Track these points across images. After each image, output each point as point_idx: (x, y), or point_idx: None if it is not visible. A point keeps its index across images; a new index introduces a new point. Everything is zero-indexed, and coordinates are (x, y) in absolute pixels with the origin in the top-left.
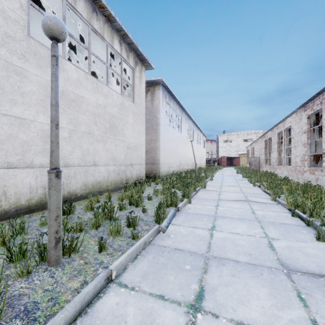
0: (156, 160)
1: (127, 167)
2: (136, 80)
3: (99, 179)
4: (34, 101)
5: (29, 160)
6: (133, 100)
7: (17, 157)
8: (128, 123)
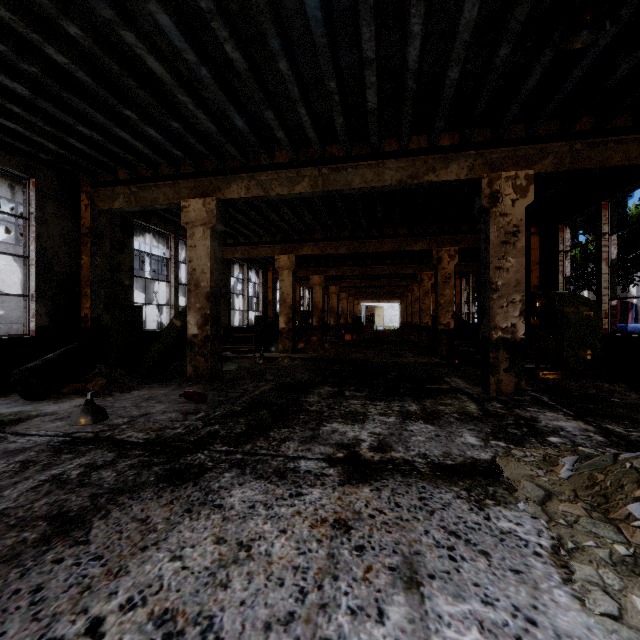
0: None
1: None
2: None
3: None
4: None
5: None
6: None
7: None
8: None
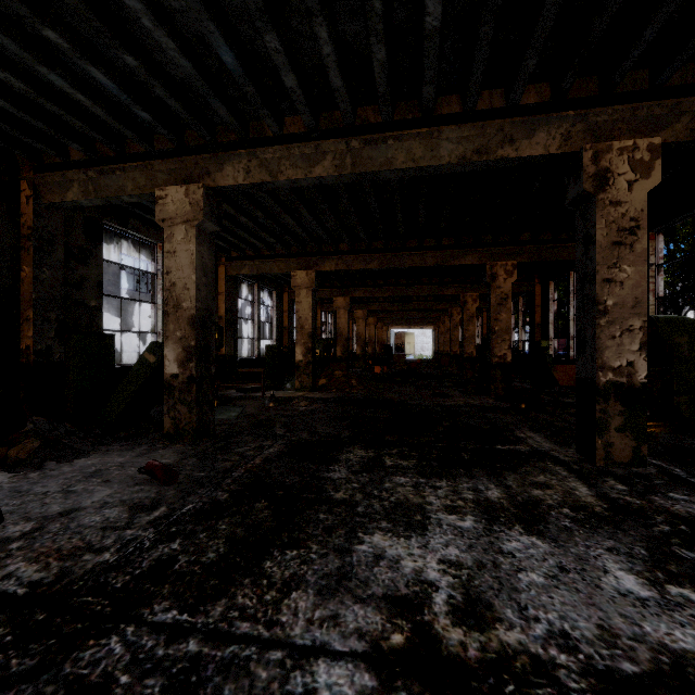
0: None
1: None
2: None
3: None
4: None
5: None
6: None
7: None
8: None
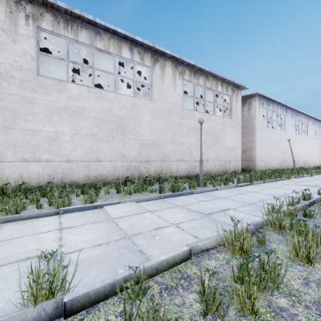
0: (252, 157)
1: (226, 162)
2: (233, 103)
3: (209, 168)
4: (184, 134)
5: (183, 158)
6: (231, 117)
7: (180, 157)
8: (227, 134)
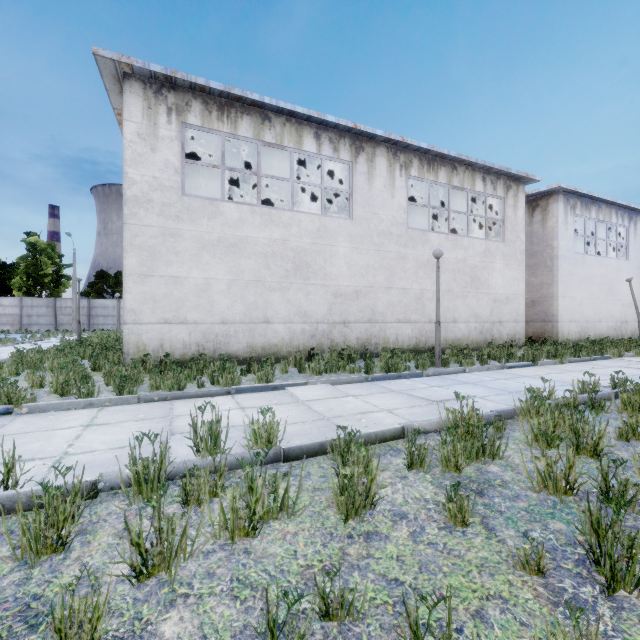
0: (550, 315)
1: (493, 325)
2: (507, 211)
3: (459, 336)
4: (410, 274)
5: (408, 317)
6: (503, 239)
7: (402, 315)
8: (495, 270)
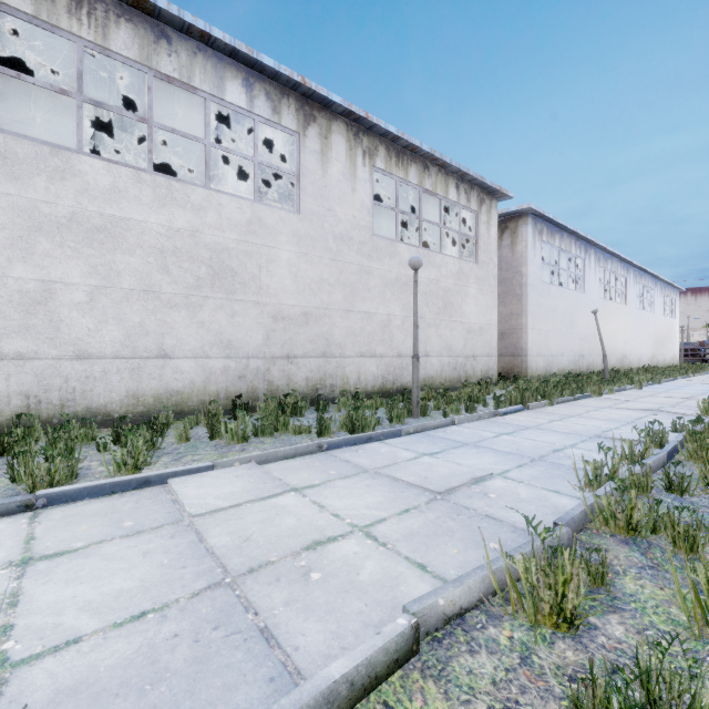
0: (519, 349)
1: (467, 359)
2: (481, 228)
3: (431, 373)
4: (376, 294)
5: (373, 350)
6: (477, 260)
7: (366, 347)
8: (469, 296)
